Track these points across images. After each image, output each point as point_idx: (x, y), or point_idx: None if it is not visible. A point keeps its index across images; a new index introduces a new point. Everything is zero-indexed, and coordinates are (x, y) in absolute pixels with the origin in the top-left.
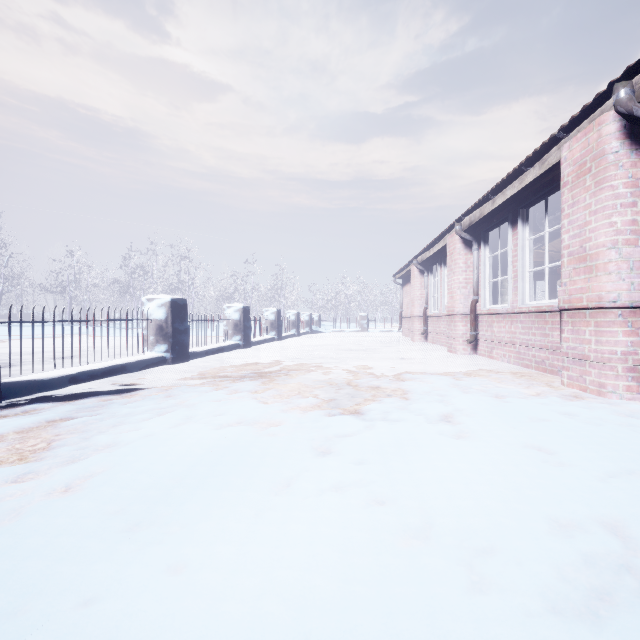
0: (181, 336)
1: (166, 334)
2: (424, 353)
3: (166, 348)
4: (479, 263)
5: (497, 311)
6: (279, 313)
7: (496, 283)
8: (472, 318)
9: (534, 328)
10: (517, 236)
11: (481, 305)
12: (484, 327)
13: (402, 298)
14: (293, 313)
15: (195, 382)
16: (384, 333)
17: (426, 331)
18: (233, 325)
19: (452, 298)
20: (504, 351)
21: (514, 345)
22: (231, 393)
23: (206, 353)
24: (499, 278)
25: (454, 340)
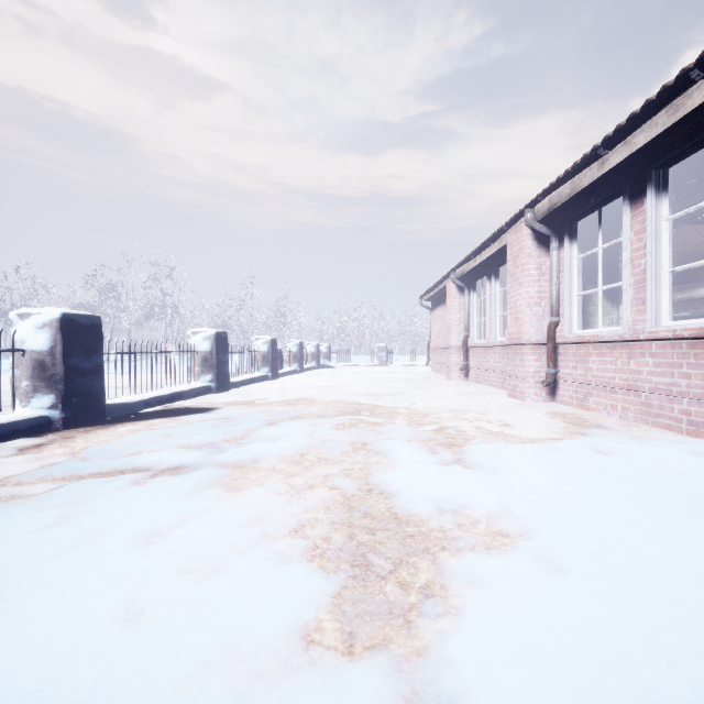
0: (85, 379)
1: (52, 376)
2: (476, 399)
3: (52, 401)
4: (560, 268)
5: (599, 338)
6: (274, 343)
7: (583, 298)
8: (550, 349)
9: (686, 365)
10: (643, 216)
11: (565, 330)
12: (570, 362)
13: (431, 325)
14: (295, 343)
15: (47, 487)
16: (407, 368)
17: (466, 366)
18: (201, 359)
19: (517, 320)
20: (613, 400)
21: (636, 392)
22: (74, 549)
23: (146, 404)
24: (600, 288)
25: (521, 381)
